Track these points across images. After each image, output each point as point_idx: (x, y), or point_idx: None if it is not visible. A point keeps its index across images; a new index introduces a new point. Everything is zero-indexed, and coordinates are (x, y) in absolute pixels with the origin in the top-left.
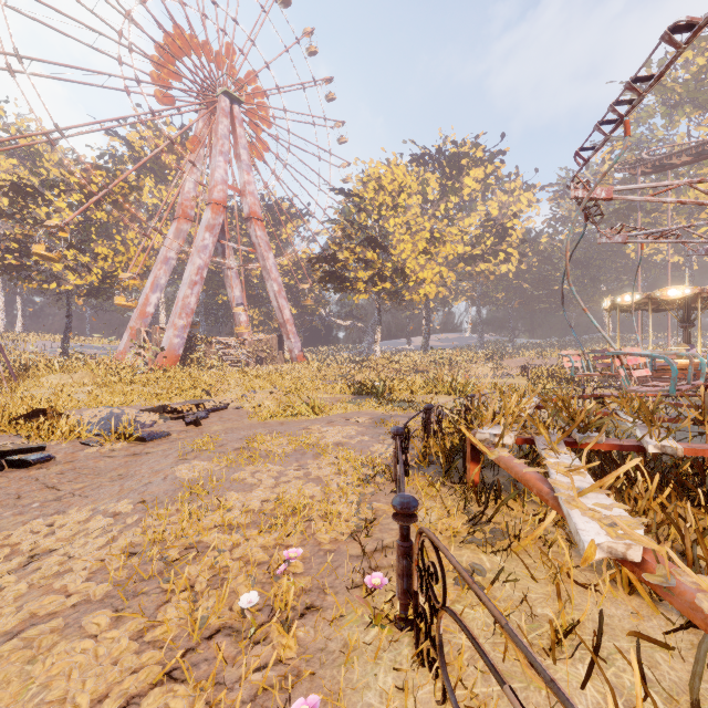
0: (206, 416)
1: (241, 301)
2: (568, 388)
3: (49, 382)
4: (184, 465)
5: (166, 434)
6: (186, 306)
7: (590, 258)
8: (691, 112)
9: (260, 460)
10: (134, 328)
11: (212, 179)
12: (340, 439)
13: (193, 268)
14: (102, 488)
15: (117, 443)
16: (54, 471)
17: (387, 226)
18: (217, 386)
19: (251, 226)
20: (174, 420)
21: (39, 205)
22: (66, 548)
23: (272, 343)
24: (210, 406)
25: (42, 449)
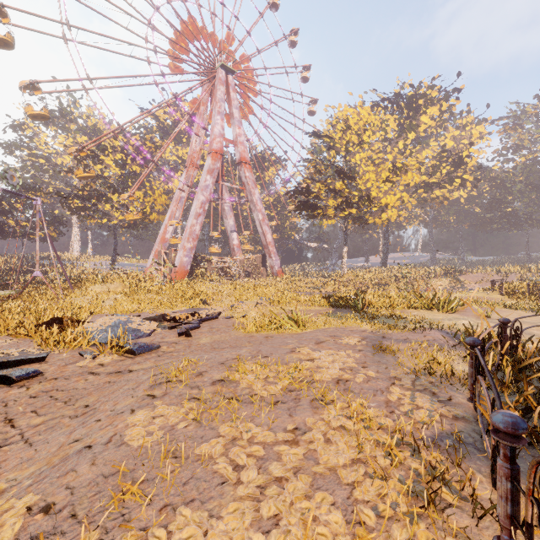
0: (197, 326)
1: (234, 229)
2: None
3: (94, 290)
4: (144, 410)
5: (156, 346)
6: (192, 233)
7: None
8: None
9: (240, 409)
10: (157, 250)
11: (212, 134)
12: (339, 374)
13: (197, 203)
14: (55, 429)
15: (109, 355)
16: (30, 393)
17: (353, 160)
18: (212, 296)
19: (241, 169)
20: (169, 329)
21: (96, 164)
22: None
23: (257, 261)
24: (204, 315)
25: (41, 359)
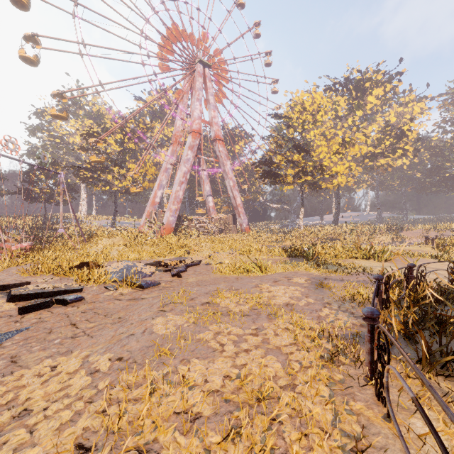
0: (185, 270)
1: (210, 193)
2: None
3: (102, 243)
4: (161, 317)
5: (157, 283)
6: (177, 197)
7: None
8: None
9: (221, 318)
10: (148, 211)
11: (192, 117)
12: (288, 300)
13: (181, 173)
14: (104, 329)
15: (126, 288)
16: (80, 310)
17: (308, 136)
18: (194, 248)
19: (216, 144)
20: (164, 272)
21: None
22: (38, 416)
23: (229, 220)
24: (189, 262)
25: (80, 290)
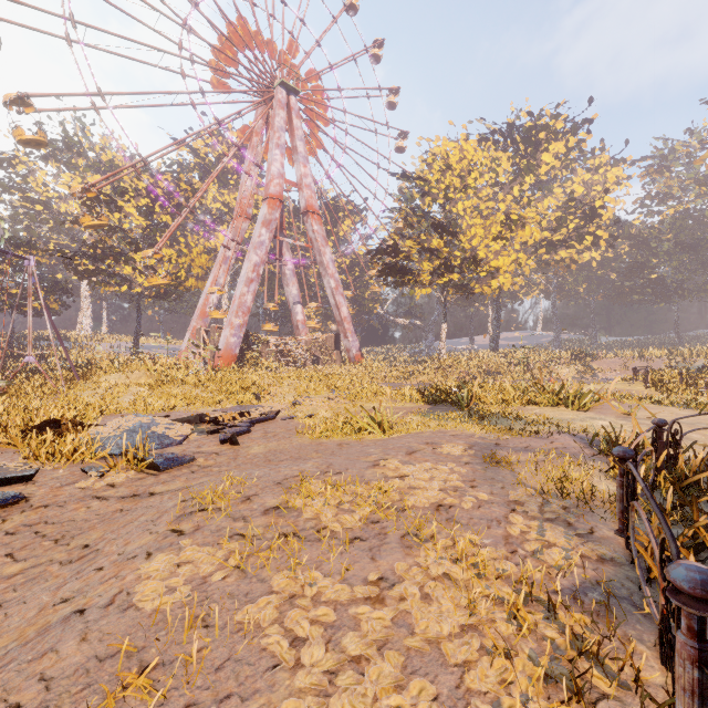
0: (247, 430)
1: (298, 299)
2: None
3: (108, 381)
4: (166, 553)
5: (189, 458)
6: (242, 305)
7: (700, 239)
8: None
9: (303, 550)
10: (195, 327)
11: (269, 174)
12: (439, 496)
13: (249, 265)
14: (38, 581)
15: (123, 471)
16: (7, 527)
17: (455, 210)
18: (268, 389)
19: (308, 220)
20: (209, 435)
21: (112, 212)
22: None
23: (329, 342)
24: (257, 414)
25: (27, 479)
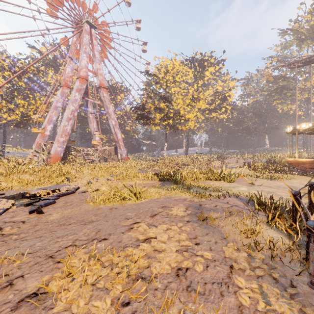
0: (53, 202)
1: (96, 130)
2: (287, 176)
3: None
4: None
5: None
6: (65, 131)
7: (262, 112)
8: (311, 43)
9: None
10: (38, 142)
11: (80, 65)
12: (177, 260)
13: (69, 111)
14: None
15: None
16: None
17: (170, 91)
18: (75, 175)
19: (101, 91)
20: (25, 206)
21: None
22: None
23: (112, 151)
24: (64, 190)
25: None
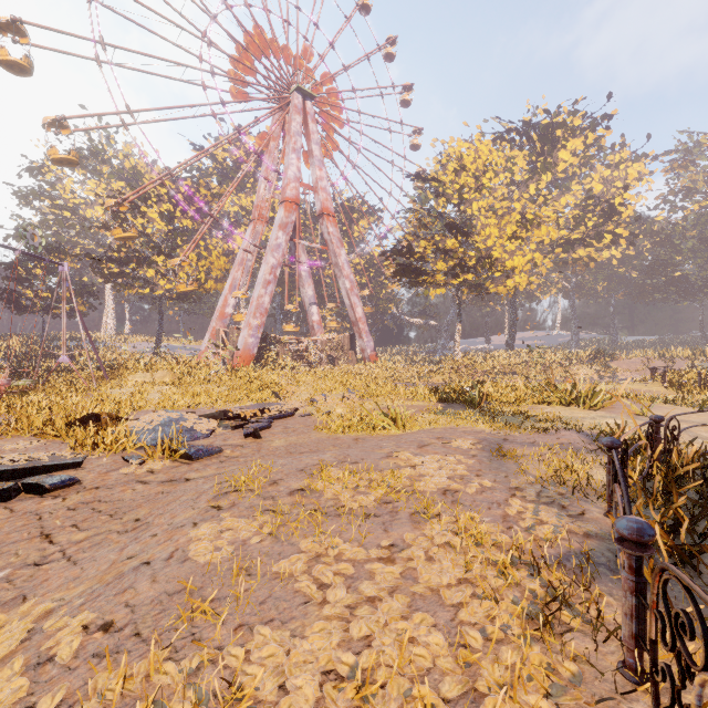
0: (268, 425)
1: (314, 300)
2: None
3: (134, 380)
4: (210, 523)
5: (217, 450)
6: (260, 306)
7: None
8: None
9: (325, 523)
10: (214, 328)
11: (285, 178)
12: (446, 483)
13: (266, 267)
14: (102, 545)
15: (160, 460)
16: (68, 504)
17: (469, 211)
18: (286, 388)
19: (323, 222)
20: (233, 429)
21: (136, 217)
22: None
23: (344, 342)
24: (276, 412)
25: (77, 465)
